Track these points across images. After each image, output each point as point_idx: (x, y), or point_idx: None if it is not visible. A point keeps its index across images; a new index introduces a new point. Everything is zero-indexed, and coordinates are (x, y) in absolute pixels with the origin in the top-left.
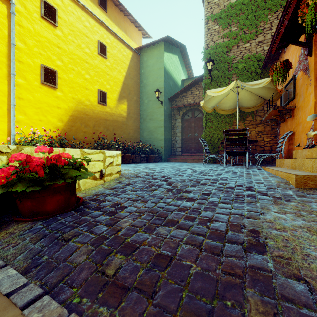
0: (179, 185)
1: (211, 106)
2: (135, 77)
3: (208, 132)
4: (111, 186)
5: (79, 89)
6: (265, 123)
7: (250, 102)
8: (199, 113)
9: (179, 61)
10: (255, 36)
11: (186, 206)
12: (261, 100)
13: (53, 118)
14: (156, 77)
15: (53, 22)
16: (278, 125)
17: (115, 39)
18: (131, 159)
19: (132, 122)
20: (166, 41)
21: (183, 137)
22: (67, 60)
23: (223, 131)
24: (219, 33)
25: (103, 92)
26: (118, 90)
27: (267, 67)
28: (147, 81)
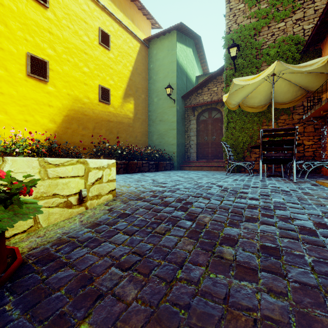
0: (208, 221)
1: (236, 101)
2: (143, 73)
3: (230, 134)
4: (93, 219)
5: (76, 85)
6: (306, 122)
7: (287, 96)
8: (218, 113)
9: (193, 55)
10: (292, 13)
11: (247, 307)
12: (302, 93)
13: (42, 118)
14: (167, 71)
15: (43, 1)
16: (326, 123)
17: (119, 28)
18: (137, 167)
19: (139, 123)
20: (179, 30)
21: (198, 141)
22: (61, 49)
23: (249, 133)
24: (245, 13)
25: (106, 89)
26: (123, 87)
27: (309, 50)
28: (157, 77)
